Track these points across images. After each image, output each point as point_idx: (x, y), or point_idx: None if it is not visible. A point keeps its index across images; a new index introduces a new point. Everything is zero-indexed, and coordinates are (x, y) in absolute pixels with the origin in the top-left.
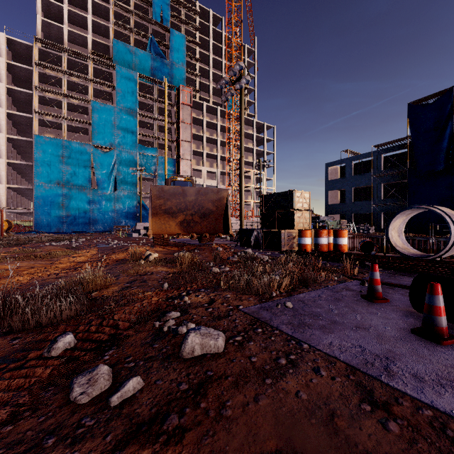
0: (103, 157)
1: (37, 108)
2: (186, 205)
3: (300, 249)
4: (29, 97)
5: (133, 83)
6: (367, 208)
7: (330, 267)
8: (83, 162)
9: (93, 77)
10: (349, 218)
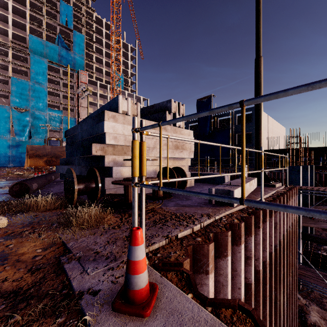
0: (20, 116)
1: None
2: (47, 153)
3: None
4: None
5: (44, 66)
6: None
7: None
8: (4, 118)
9: (13, 59)
10: None
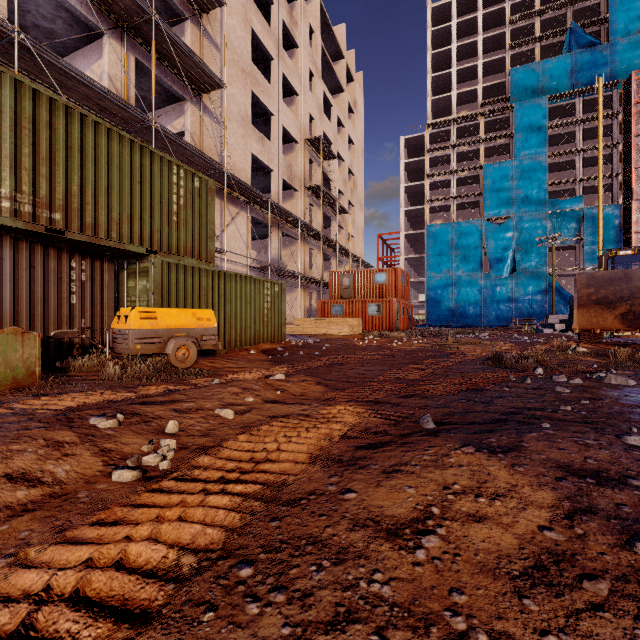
0: (497, 231)
1: (428, 197)
2: (632, 292)
3: None
4: (421, 188)
5: (540, 115)
6: None
7: None
8: (473, 242)
9: (484, 134)
10: None
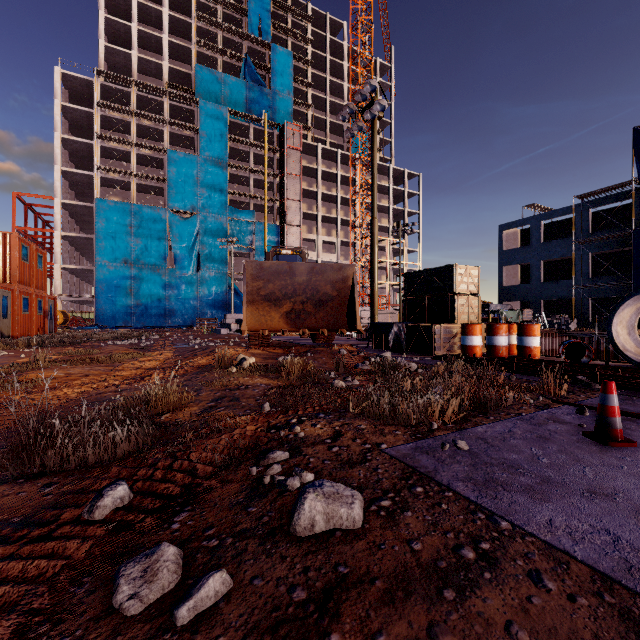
0: (183, 226)
1: (99, 163)
2: (295, 288)
3: (464, 353)
4: (89, 149)
5: (222, 123)
6: (566, 292)
7: (518, 383)
8: (157, 232)
9: (170, 118)
10: (536, 306)
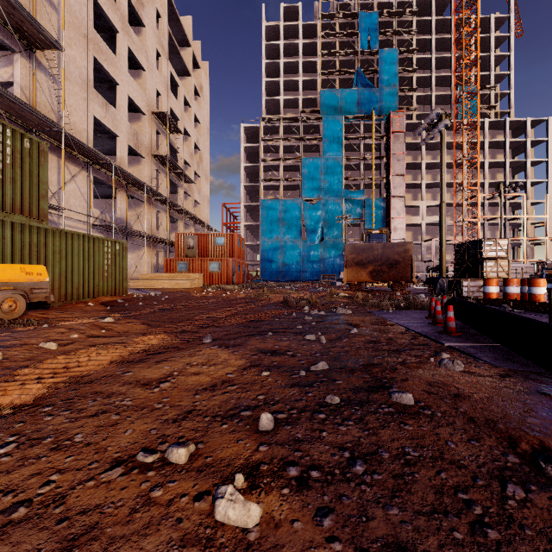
0: (312, 209)
1: (262, 177)
2: (374, 257)
3: (483, 297)
4: (257, 169)
5: (339, 128)
6: None
7: None
8: (295, 216)
9: (303, 134)
10: None
